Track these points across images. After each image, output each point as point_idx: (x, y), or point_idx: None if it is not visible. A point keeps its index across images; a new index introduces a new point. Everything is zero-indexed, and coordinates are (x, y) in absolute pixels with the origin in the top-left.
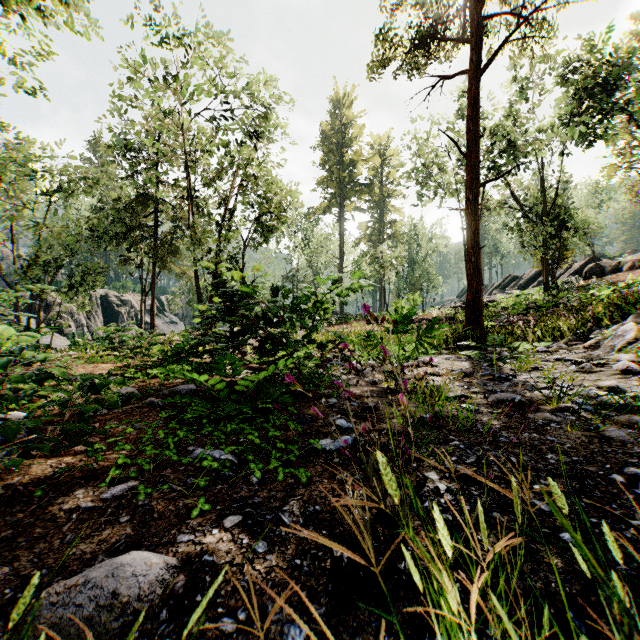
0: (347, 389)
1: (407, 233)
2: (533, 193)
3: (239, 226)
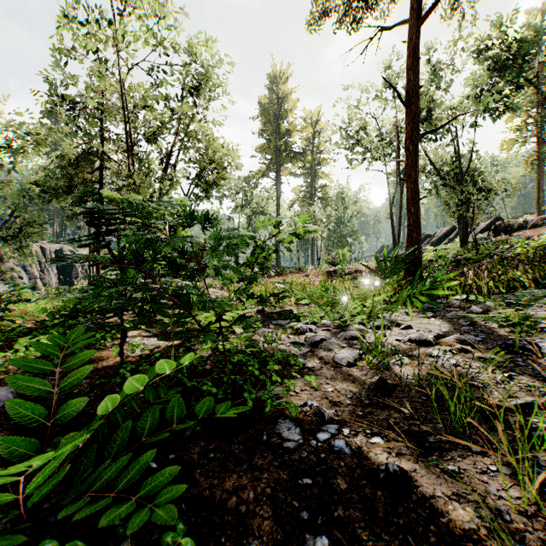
0: (309, 382)
1: (335, 196)
2: (449, 159)
3: (178, 177)
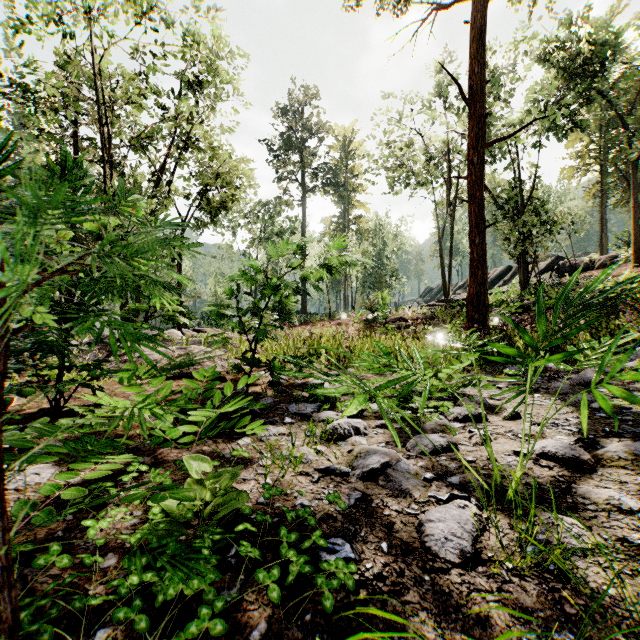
0: None
1: (372, 229)
2: (506, 186)
3: (170, 194)
